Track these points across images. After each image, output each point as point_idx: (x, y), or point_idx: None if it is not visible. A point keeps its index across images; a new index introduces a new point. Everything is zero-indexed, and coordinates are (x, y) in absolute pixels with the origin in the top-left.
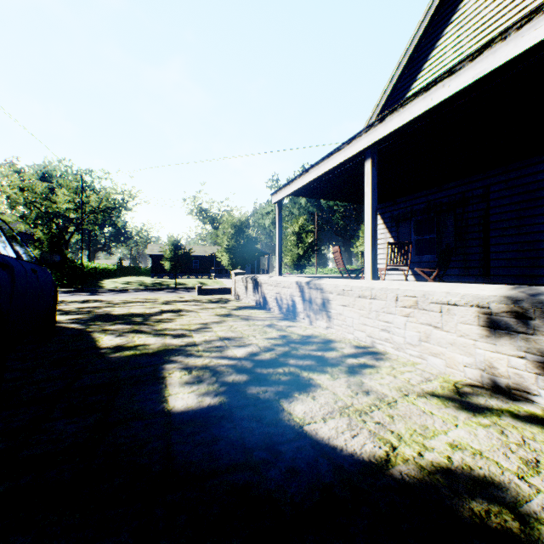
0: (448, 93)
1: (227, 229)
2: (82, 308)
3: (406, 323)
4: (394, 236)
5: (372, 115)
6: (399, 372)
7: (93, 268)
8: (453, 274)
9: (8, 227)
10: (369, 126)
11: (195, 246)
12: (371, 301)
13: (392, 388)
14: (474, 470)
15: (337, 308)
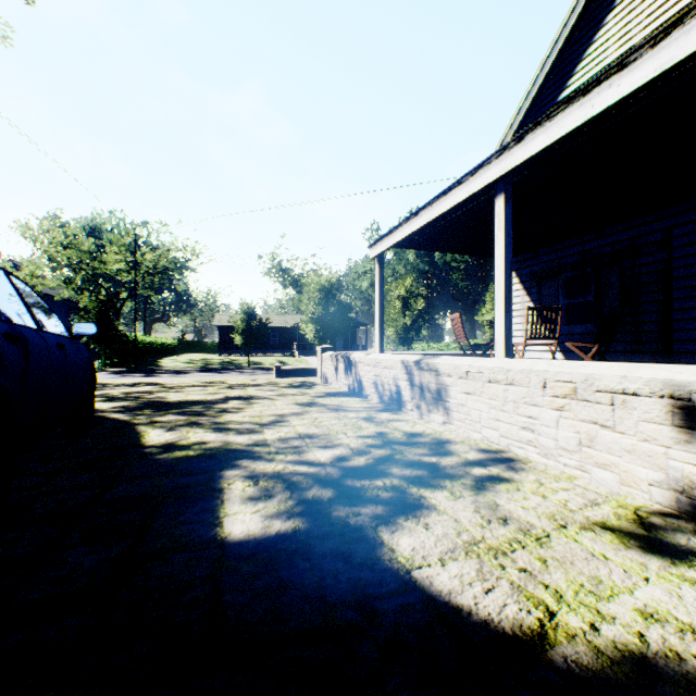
0: (617, 95)
1: (313, 294)
2: (131, 393)
3: (559, 419)
4: (535, 300)
5: (504, 138)
6: (549, 490)
7: (148, 343)
8: (618, 351)
9: (30, 289)
10: (501, 148)
11: (273, 316)
12: (506, 387)
13: (541, 514)
14: (687, 661)
15: (458, 396)
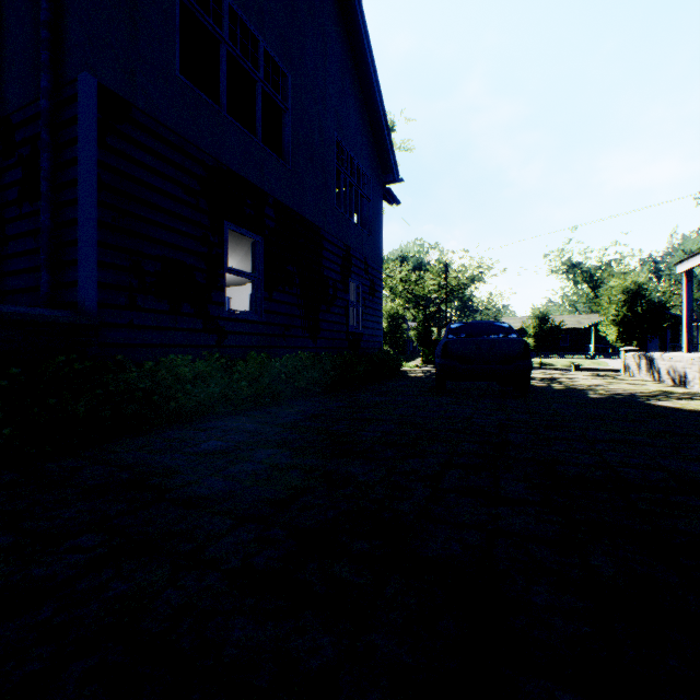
0: None
1: (614, 296)
2: None
3: None
4: None
5: None
6: None
7: None
8: None
9: None
10: None
11: (561, 317)
12: None
13: None
14: None
15: None
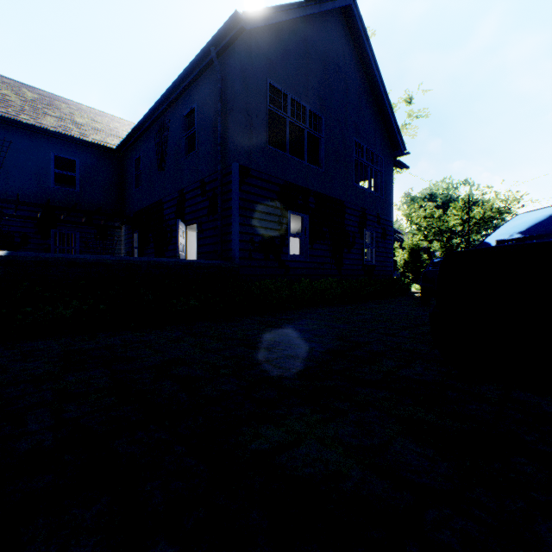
0: None
1: None
2: None
3: None
4: None
5: None
6: None
7: None
8: None
9: None
10: None
11: None
12: None
13: None
14: None
15: None
